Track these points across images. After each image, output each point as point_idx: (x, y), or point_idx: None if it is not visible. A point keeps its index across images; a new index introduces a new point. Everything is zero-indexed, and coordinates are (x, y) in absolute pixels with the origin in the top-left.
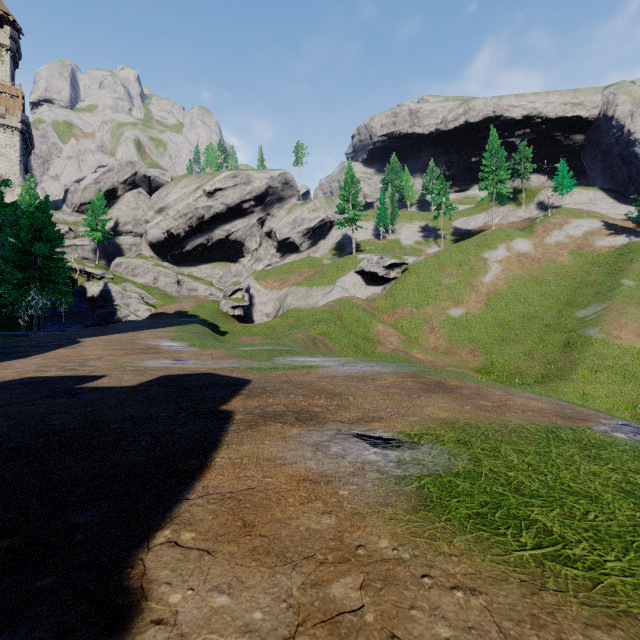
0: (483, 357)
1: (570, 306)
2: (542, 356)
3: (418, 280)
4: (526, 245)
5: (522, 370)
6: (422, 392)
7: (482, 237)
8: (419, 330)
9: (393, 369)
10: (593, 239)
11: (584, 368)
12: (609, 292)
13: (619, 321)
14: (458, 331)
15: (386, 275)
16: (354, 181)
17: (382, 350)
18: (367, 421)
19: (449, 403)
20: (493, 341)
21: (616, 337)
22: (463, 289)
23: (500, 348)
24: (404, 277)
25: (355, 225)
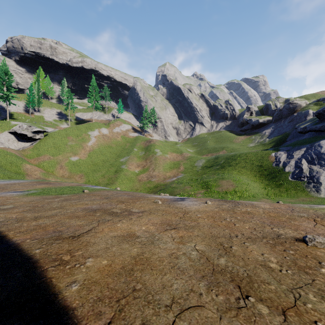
0: (85, 178)
1: (119, 157)
2: (108, 176)
3: (54, 141)
4: (106, 131)
5: (100, 182)
6: (38, 184)
7: (88, 124)
8: (54, 167)
9: (29, 181)
10: (128, 132)
11: (120, 179)
12: (130, 152)
13: (131, 163)
14: (75, 167)
15: (33, 136)
16: (8, 73)
17: (29, 179)
18: (15, 190)
19: (46, 185)
20: (90, 171)
21: (130, 168)
22: (78, 148)
23: (93, 174)
24: (45, 139)
25: (9, 102)
